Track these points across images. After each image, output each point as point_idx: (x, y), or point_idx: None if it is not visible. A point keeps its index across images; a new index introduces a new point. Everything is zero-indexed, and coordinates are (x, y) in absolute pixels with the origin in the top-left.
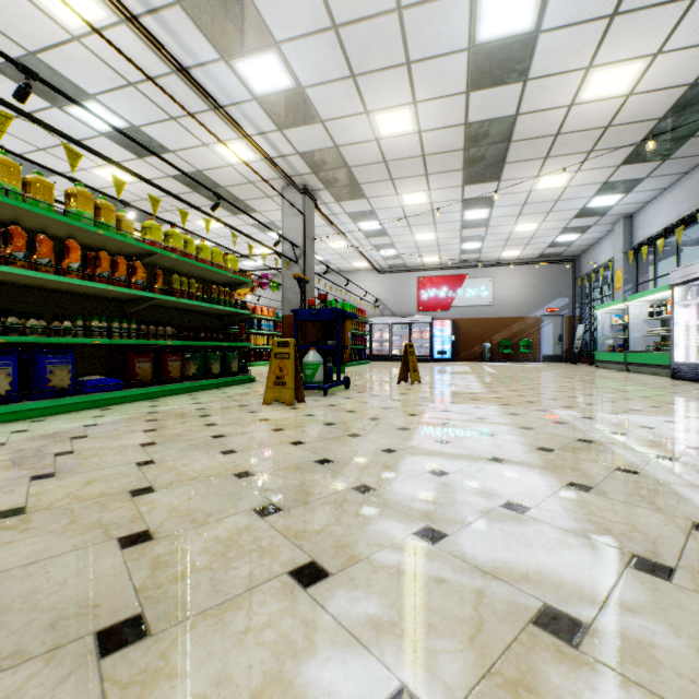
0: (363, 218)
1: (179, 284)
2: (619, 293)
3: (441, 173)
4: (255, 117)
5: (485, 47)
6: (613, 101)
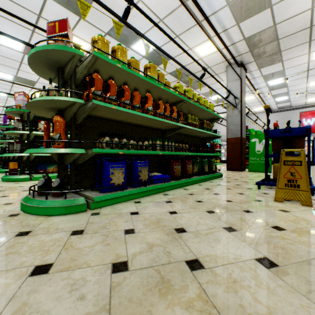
0: (272, 77)
1: (191, 119)
2: None
3: None
4: (223, 19)
5: None
6: None
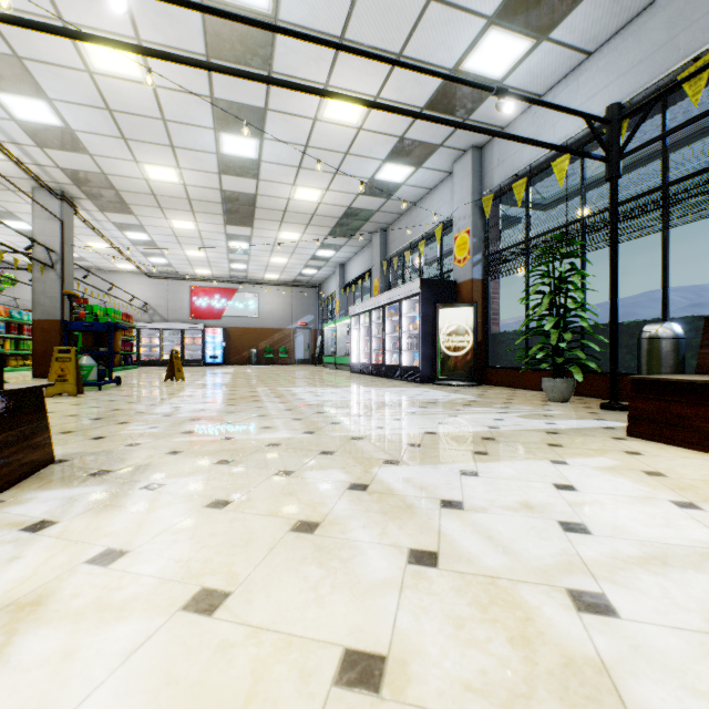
0: (130, 229)
1: None
2: (338, 316)
3: (206, 213)
4: (10, 130)
5: (228, 156)
6: (312, 203)
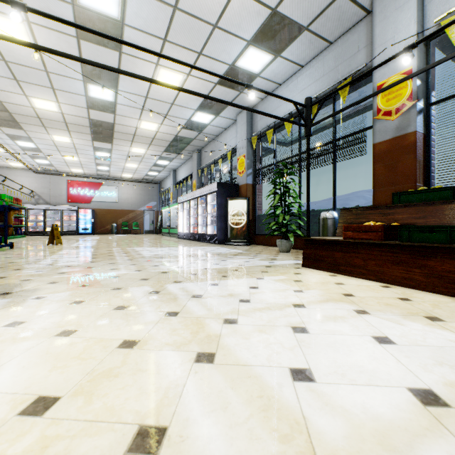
0: (20, 139)
1: None
2: (172, 202)
3: (78, 132)
4: None
5: (94, 98)
6: (152, 131)
